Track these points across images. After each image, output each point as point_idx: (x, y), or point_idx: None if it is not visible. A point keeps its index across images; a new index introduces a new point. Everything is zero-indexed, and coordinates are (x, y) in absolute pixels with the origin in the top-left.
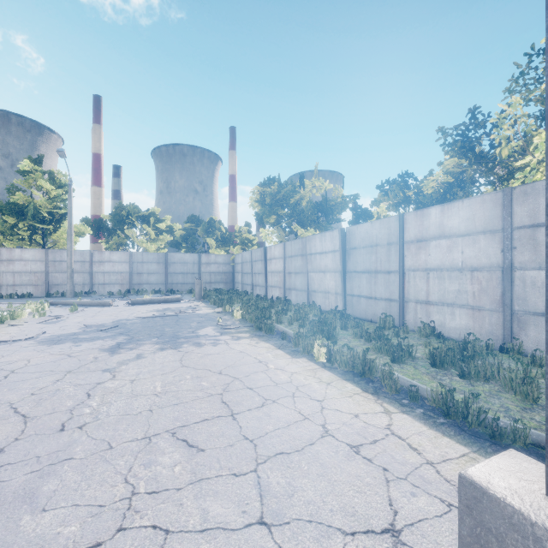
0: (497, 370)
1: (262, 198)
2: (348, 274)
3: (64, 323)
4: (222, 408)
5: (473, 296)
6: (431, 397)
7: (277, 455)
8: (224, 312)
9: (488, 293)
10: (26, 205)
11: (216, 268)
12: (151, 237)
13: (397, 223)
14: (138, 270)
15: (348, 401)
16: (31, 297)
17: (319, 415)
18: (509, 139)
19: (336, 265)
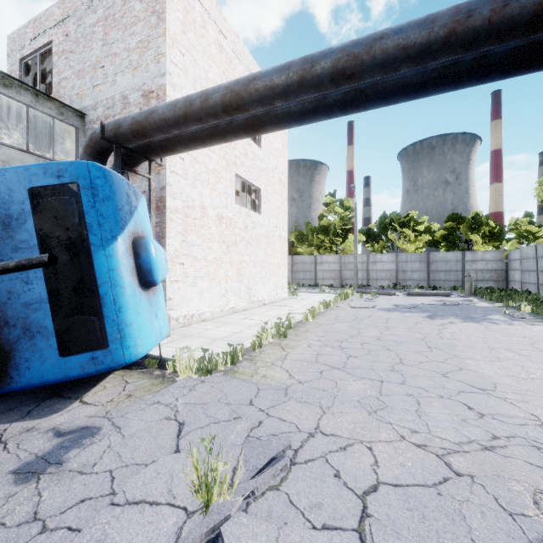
0: None
1: None
2: None
3: (377, 302)
4: (534, 348)
5: None
6: None
7: None
8: (506, 306)
9: None
10: (329, 226)
11: (483, 265)
12: (411, 239)
13: None
14: (402, 268)
15: None
16: (332, 287)
17: None
18: None
19: None
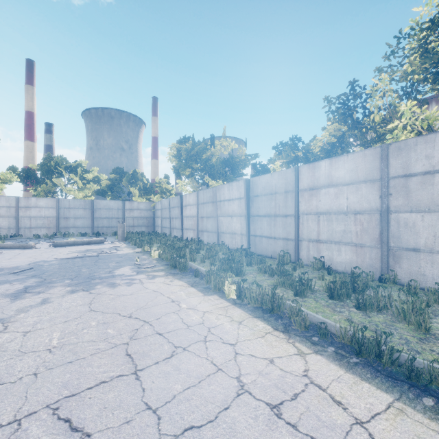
0: (388, 301)
1: (178, 153)
2: (251, 218)
3: None
4: (125, 362)
5: (356, 235)
6: (340, 334)
7: (185, 433)
8: (143, 251)
9: (369, 232)
10: None
11: (138, 213)
12: (79, 186)
13: (293, 174)
14: (65, 215)
15: (260, 342)
16: None
17: (233, 364)
18: (378, 108)
19: (241, 210)
